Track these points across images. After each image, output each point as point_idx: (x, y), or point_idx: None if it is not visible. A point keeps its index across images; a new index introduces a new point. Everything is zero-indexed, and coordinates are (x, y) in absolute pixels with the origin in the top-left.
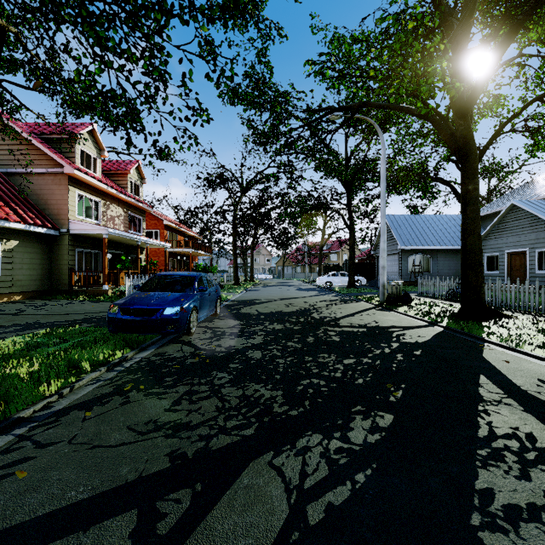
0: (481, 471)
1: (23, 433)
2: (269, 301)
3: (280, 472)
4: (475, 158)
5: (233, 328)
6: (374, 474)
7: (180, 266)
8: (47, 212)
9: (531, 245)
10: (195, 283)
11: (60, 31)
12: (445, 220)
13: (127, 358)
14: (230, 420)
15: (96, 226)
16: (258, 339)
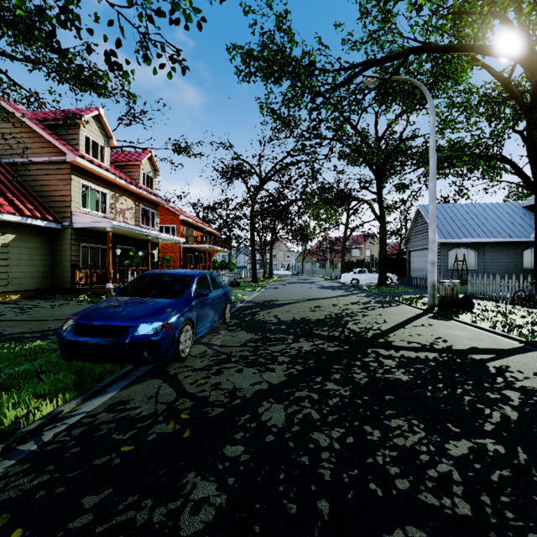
0: None
1: None
2: (290, 302)
3: None
4: None
5: (244, 347)
6: None
7: (198, 262)
8: (49, 204)
9: None
10: (192, 285)
11: None
12: (492, 208)
13: (60, 414)
14: None
15: (100, 219)
16: (278, 372)
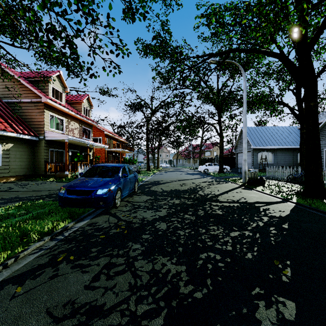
0: None
1: None
2: (169, 181)
3: None
4: (315, 83)
5: (146, 202)
6: None
7: (115, 159)
8: (31, 126)
9: None
10: (120, 172)
11: None
12: (282, 129)
13: (68, 227)
14: (140, 303)
15: (61, 135)
16: (163, 212)
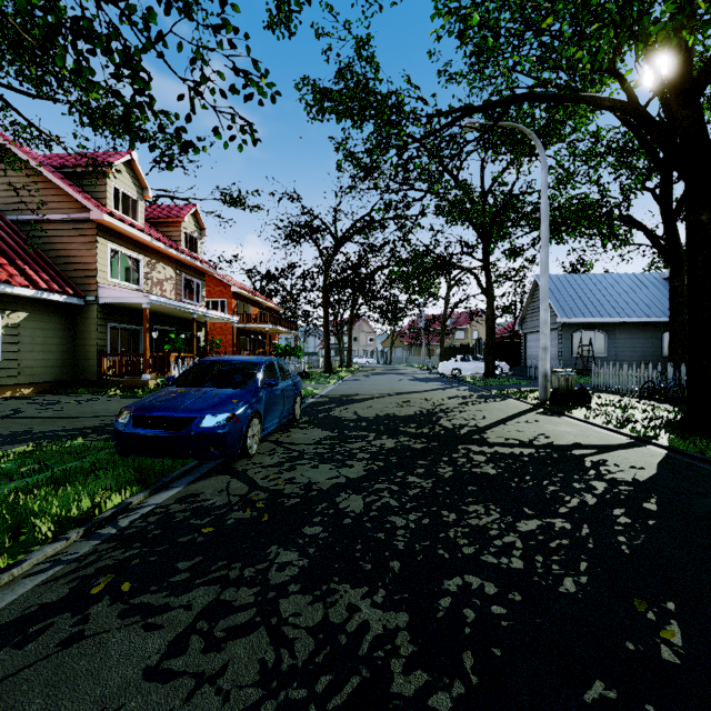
0: None
1: None
2: (373, 397)
3: None
4: None
5: (318, 444)
6: None
7: (255, 347)
8: (69, 273)
9: None
10: (259, 374)
11: None
12: (626, 280)
13: (130, 505)
14: None
15: (134, 293)
16: (357, 468)
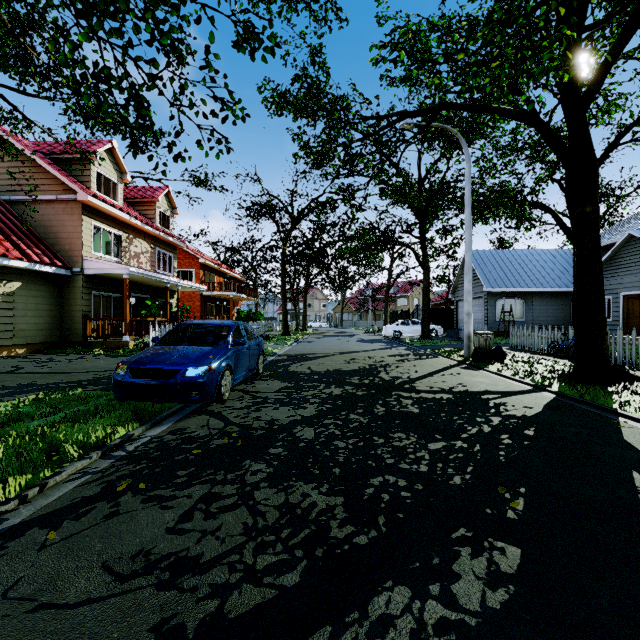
0: None
1: None
2: (325, 355)
3: None
4: (595, 171)
5: (278, 392)
6: None
7: (220, 312)
8: (57, 248)
9: None
10: (229, 335)
11: (50, 3)
12: (542, 255)
13: (133, 436)
14: (263, 552)
15: (115, 265)
16: (310, 409)
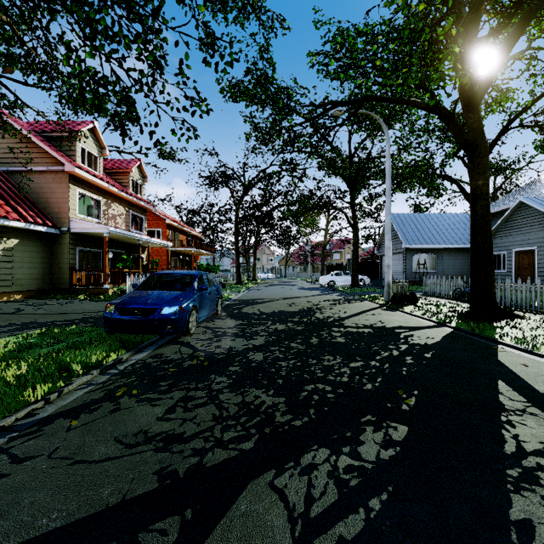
0: (514, 496)
1: (1, 444)
2: (271, 300)
3: (283, 495)
4: (485, 152)
5: (234, 328)
6: (390, 500)
7: (183, 265)
8: (47, 210)
9: (540, 244)
10: (195, 282)
11: (54, 19)
12: (450, 218)
13: (122, 359)
14: (227, 431)
15: (97, 225)
16: (260, 340)
